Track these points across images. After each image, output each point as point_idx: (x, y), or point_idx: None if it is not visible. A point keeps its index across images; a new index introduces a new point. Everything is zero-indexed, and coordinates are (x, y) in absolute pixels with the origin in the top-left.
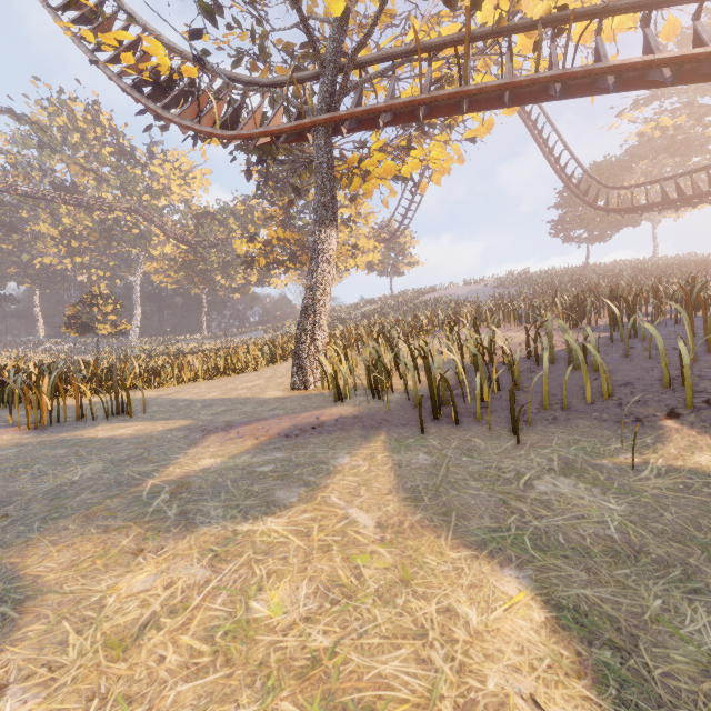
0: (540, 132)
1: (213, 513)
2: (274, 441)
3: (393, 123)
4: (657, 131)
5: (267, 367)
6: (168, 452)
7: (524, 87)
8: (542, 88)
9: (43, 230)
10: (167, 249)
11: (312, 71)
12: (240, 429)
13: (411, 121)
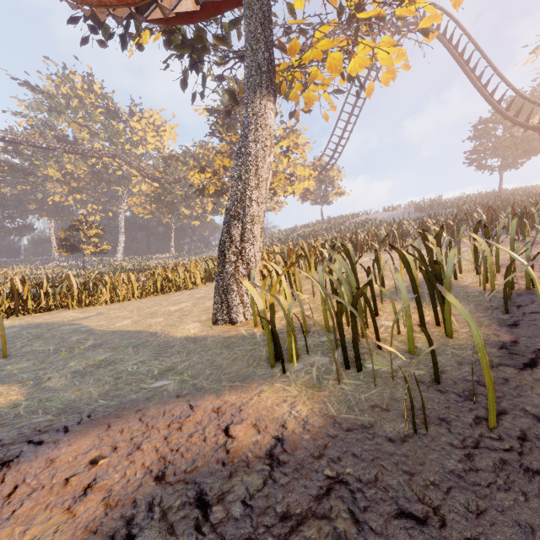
0: (468, 61)
1: None
2: None
3: None
4: None
5: (205, 284)
6: None
7: None
8: None
9: (51, 174)
10: (143, 187)
11: None
12: (40, 461)
13: None
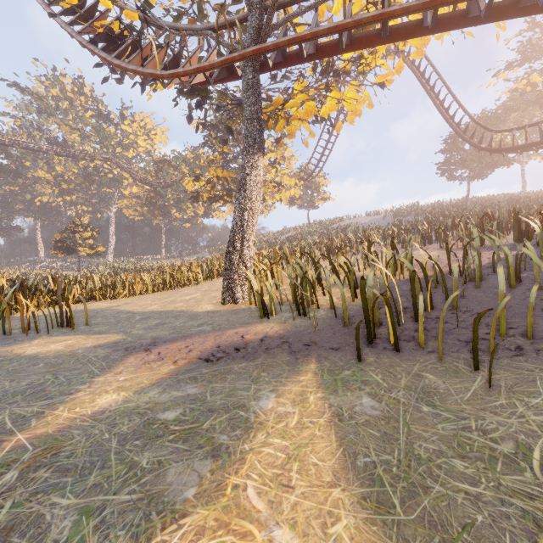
0: (432, 88)
1: (54, 531)
2: (193, 367)
3: (316, 57)
4: (528, 87)
5: (205, 281)
6: (73, 380)
7: (450, 3)
8: (462, 12)
9: (41, 175)
10: (134, 189)
11: (241, 14)
12: (163, 348)
13: (332, 54)
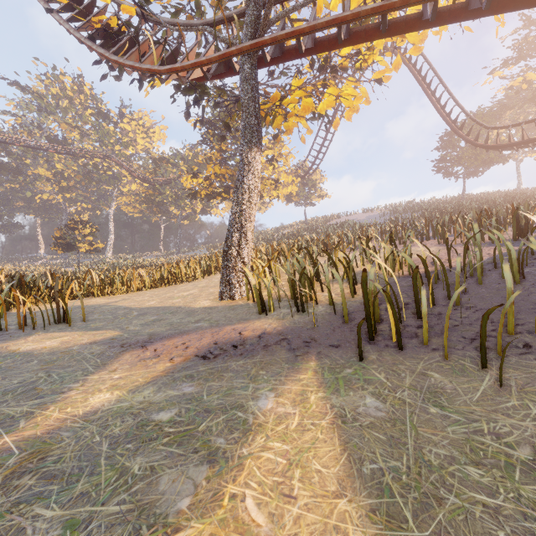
0: (429, 85)
1: None
2: (189, 364)
3: (314, 52)
4: (524, 84)
5: (203, 277)
6: (66, 378)
7: None
8: (462, 5)
9: (41, 173)
10: (133, 187)
11: (239, 9)
12: (159, 344)
13: (331, 49)
